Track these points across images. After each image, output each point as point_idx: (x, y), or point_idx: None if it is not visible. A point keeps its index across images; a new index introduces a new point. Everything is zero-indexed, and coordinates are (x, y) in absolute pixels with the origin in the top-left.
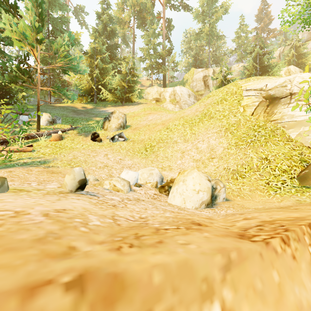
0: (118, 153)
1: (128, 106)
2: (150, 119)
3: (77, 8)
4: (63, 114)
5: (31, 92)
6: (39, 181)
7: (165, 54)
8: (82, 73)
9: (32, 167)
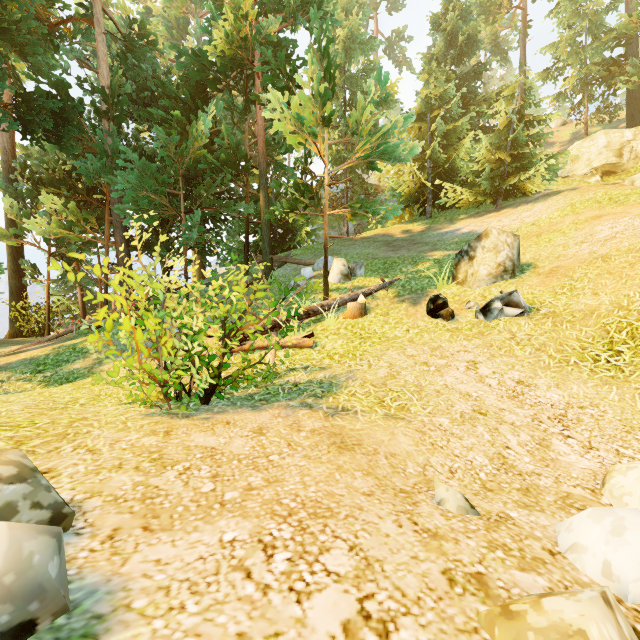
0: (509, 359)
1: (514, 207)
2: (606, 235)
3: (391, 39)
4: (368, 254)
5: (319, 221)
6: (301, 517)
7: (639, 22)
8: (405, 158)
9: (302, 413)
